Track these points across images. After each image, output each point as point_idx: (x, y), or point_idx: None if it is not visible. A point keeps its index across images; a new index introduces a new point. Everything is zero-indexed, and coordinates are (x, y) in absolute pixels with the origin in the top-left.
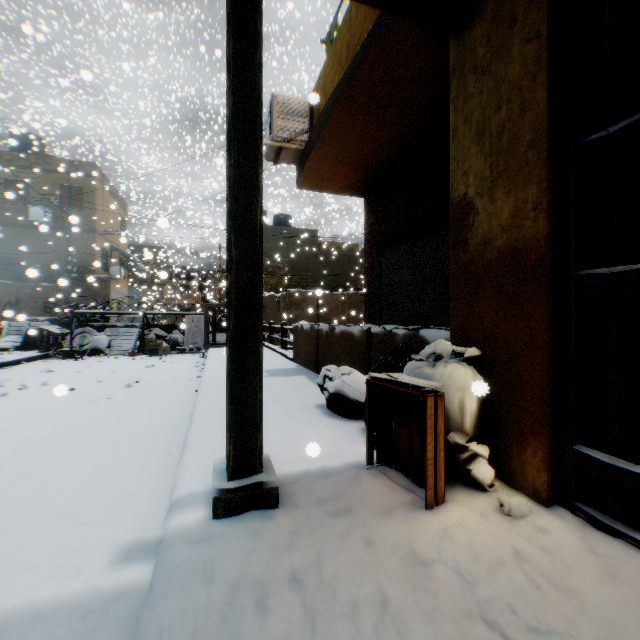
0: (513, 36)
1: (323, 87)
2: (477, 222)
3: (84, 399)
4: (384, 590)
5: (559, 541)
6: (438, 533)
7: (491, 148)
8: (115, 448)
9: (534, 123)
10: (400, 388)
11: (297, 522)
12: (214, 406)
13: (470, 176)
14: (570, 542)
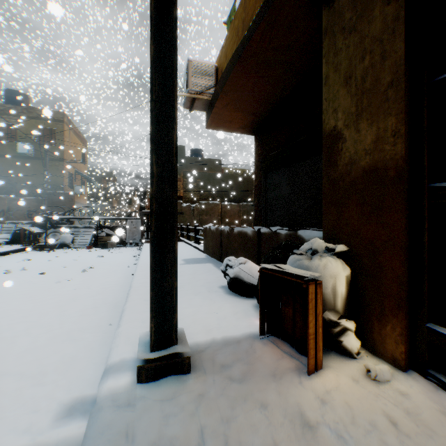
0: (375, 0)
1: (225, 54)
2: (345, 147)
3: (51, 281)
4: None
5: (419, 404)
6: (320, 396)
7: (356, 90)
8: (69, 319)
9: (393, 67)
10: (286, 277)
11: (205, 386)
12: (144, 287)
13: (339, 112)
14: (428, 405)
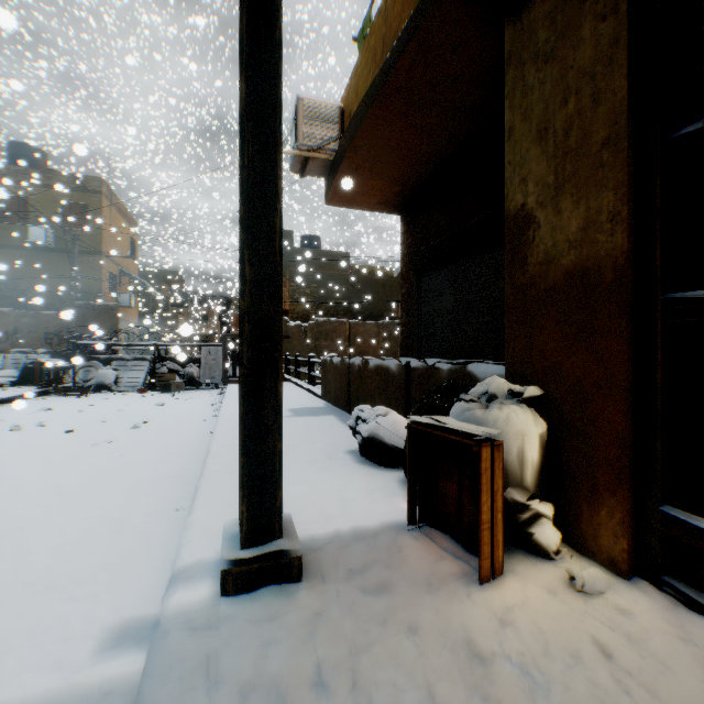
0: (583, 14)
1: (355, 88)
2: (538, 237)
3: (83, 443)
4: (433, 697)
5: (647, 627)
6: (497, 616)
7: (555, 149)
8: (114, 502)
9: (610, 116)
10: (448, 435)
11: (324, 601)
12: (230, 452)
13: (529, 183)
14: (661, 628)
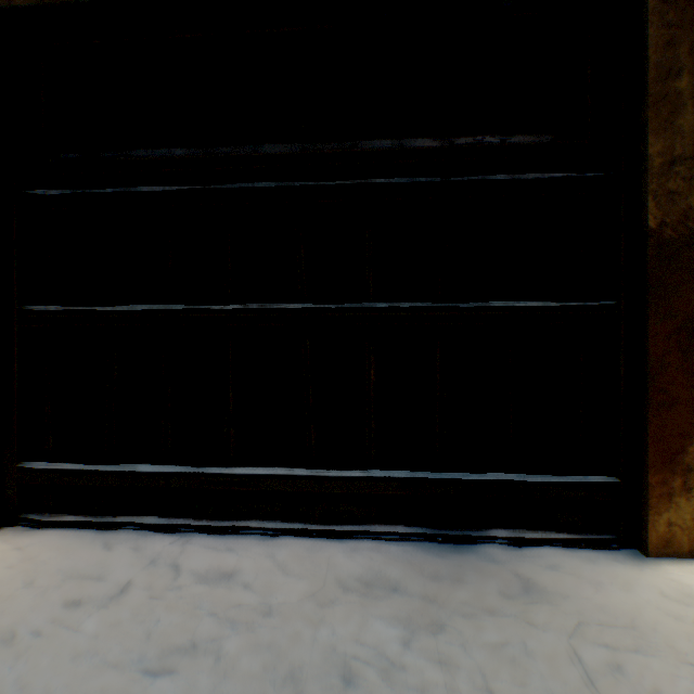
0: None
1: None
2: None
3: None
4: None
5: None
6: None
7: None
8: None
9: None
10: None
11: None
12: None
13: None
14: None
